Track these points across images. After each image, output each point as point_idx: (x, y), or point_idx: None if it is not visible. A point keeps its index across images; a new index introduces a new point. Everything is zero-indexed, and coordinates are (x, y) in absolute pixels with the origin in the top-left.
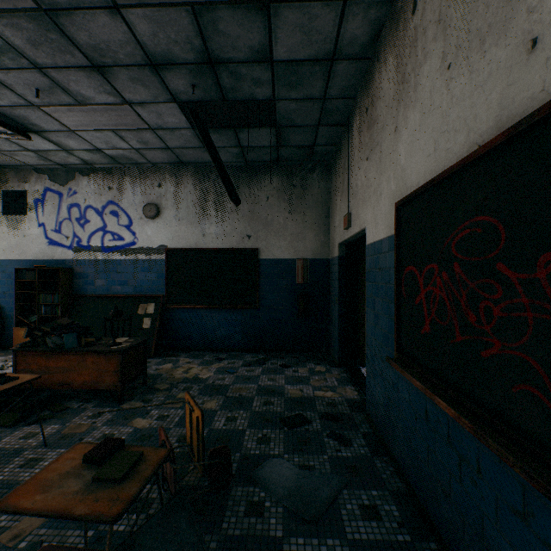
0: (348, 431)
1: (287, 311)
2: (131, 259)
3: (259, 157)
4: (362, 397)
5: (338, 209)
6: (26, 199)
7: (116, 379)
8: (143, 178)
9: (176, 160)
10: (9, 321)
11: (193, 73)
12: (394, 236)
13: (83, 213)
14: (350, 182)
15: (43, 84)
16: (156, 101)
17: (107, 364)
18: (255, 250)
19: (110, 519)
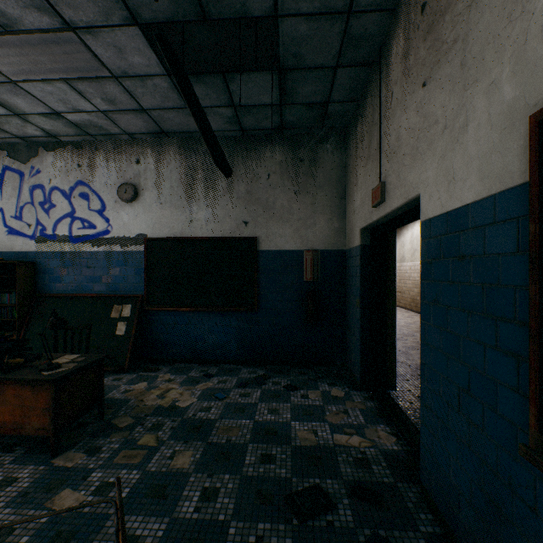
0: (400, 531)
1: (293, 314)
2: (104, 251)
3: (258, 123)
4: (404, 447)
5: (361, 184)
6: None
7: (47, 420)
8: (118, 153)
9: (155, 129)
10: None
11: None
12: (529, 185)
13: (47, 196)
14: (384, 138)
15: None
16: (109, 22)
17: (34, 398)
18: (253, 240)
19: None
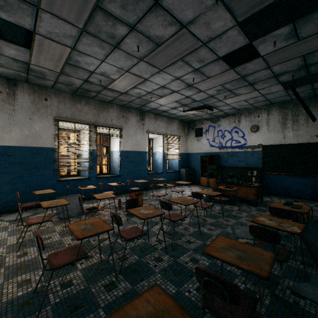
0: None
1: None
2: (243, 151)
3: None
4: None
5: None
6: (202, 130)
7: (254, 197)
8: (249, 114)
9: (268, 103)
10: (197, 174)
11: (294, 72)
12: None
13: (222, 133)
14: None
15: (227, 94)
16: (270, 86)
17: (250, 191)
18: None
19: (304, 212)
